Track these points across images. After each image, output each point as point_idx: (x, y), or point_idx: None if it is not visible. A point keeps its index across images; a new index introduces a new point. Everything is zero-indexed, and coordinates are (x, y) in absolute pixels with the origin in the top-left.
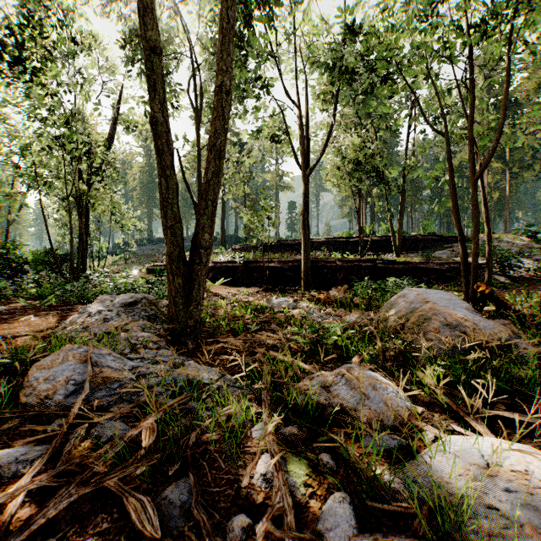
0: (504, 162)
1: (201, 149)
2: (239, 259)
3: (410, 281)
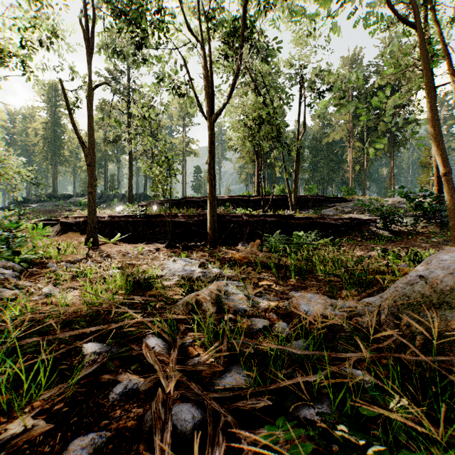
0: (363, 143)
1: (94, 87)
2: (140, 213)
3: (317, 235)
